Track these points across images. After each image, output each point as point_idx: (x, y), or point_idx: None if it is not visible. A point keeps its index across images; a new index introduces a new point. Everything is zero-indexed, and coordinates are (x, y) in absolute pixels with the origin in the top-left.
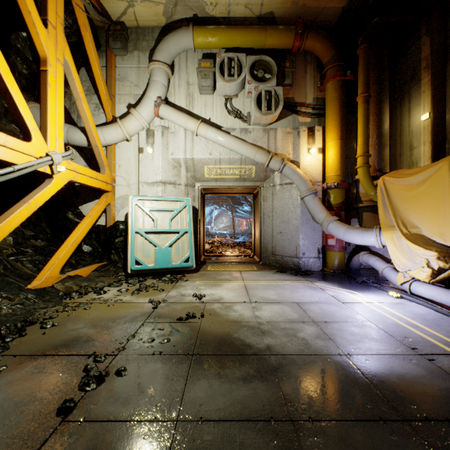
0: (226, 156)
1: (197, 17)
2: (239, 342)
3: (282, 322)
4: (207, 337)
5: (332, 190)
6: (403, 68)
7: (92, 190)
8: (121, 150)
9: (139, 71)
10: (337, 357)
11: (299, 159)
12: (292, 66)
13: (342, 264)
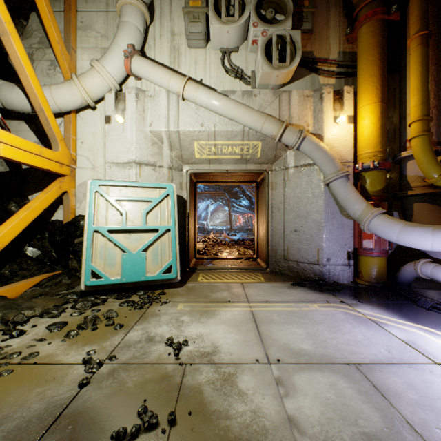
0: (222, 128)
1: None
2: None
3: None
4: None
5: (369, 173)
6: None
7: (46, 174)
8: (85, 122)
9: (108, 17)
10: None
11: (323, 132)
12: (312, 5)
13: (383, 274)
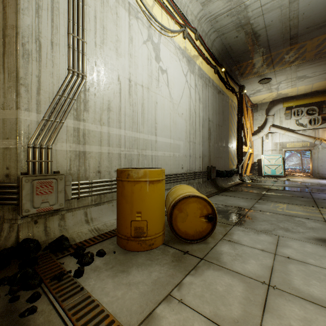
0: (295, 140)
1: (284, 97)
2: (298, 182)
3: (310, 182)
4: (292, 181)
5: None
6: None
7: (246, 153)
8: (255, 141)
9: (261, 116)
10: (318, 183)
11: None
12: (325, 106)
13: None
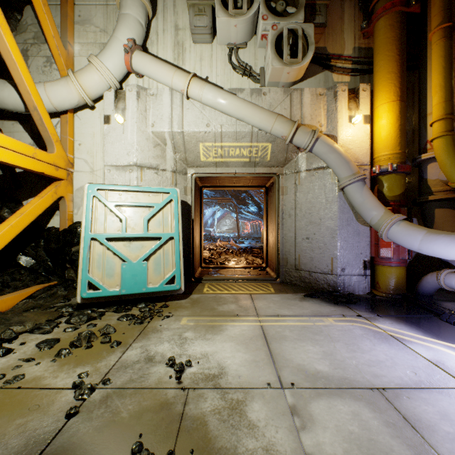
0: (229, 128)
1: None
2: None
3: None
4: None
5: (387, 176)
6: None
7: (41, 178)
8: (83, 122)
9: (107, 10)
10: None
11: (337, 132)
12: None
13: (401, 285)
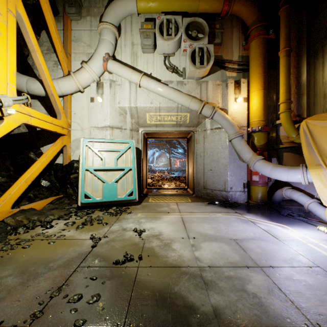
0: (164, 105)
1: None
2: (180, 302)
3: (224, 267)
4: (143, 293)
5: (256, 134)
6: (316, 29)
7: (51, 134)
8: (76, 100)
9: (91, 33)
10: None
11: (227, 107)
12: (221, 27)
13: (264, 197)
